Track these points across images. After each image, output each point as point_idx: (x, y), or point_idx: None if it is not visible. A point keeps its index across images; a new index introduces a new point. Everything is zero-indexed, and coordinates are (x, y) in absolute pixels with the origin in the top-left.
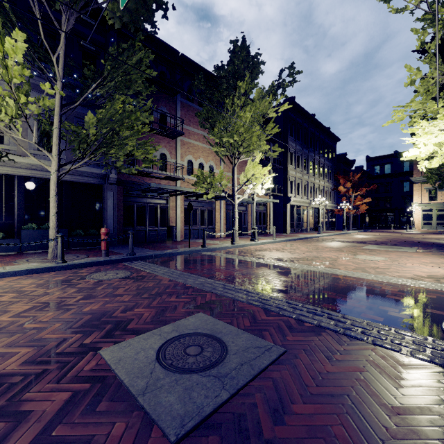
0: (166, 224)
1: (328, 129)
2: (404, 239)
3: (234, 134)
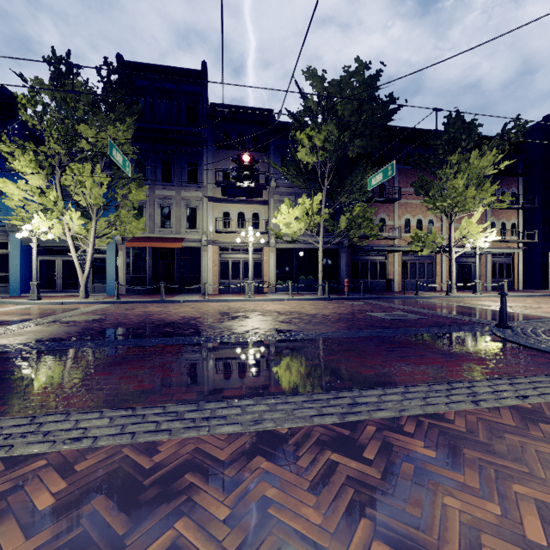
0: (385, 277)
1: None
2: None
3: (446, 199)
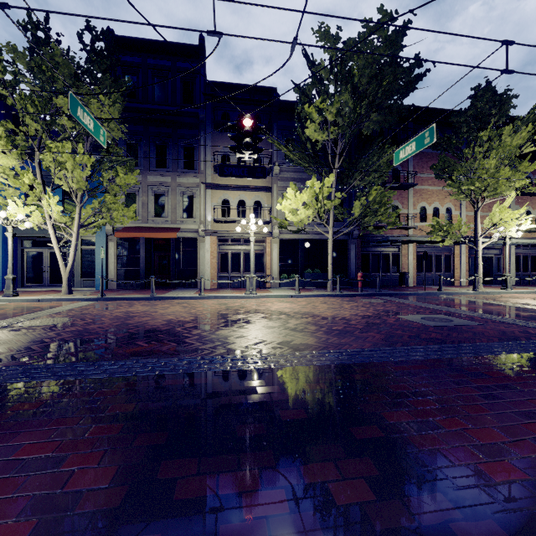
0: (398, 270)
1: None
2: None
3: (474, 181)
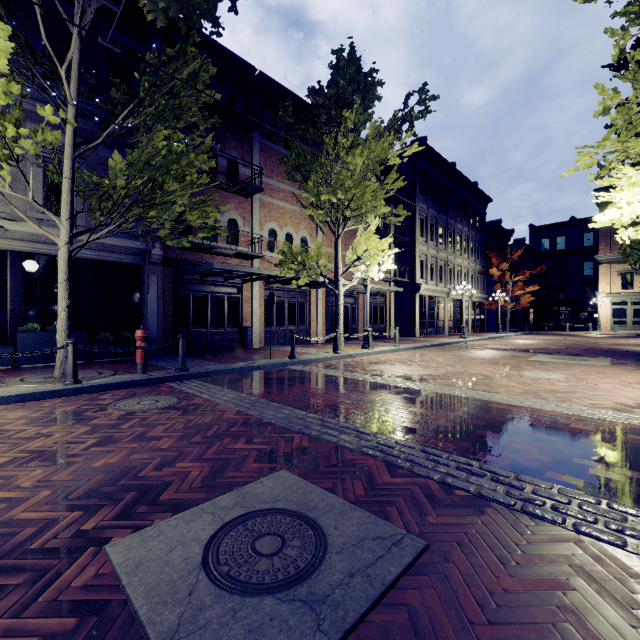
0: (237, 324)
1: (475, 184)
2: (588, 346)
3: (337, 189)
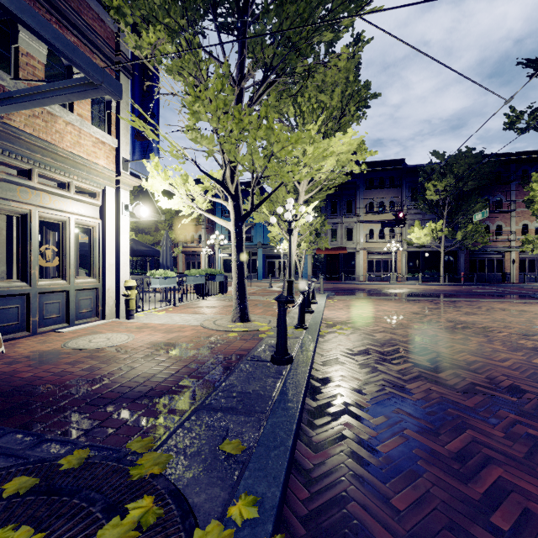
0: (502, 271)
1: None
2: None
3: None
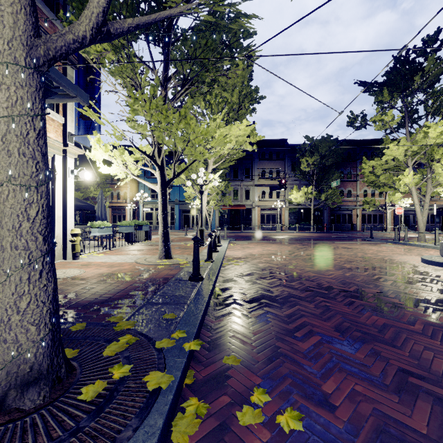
0: (351, 222)
1: None
2: None
3: None
